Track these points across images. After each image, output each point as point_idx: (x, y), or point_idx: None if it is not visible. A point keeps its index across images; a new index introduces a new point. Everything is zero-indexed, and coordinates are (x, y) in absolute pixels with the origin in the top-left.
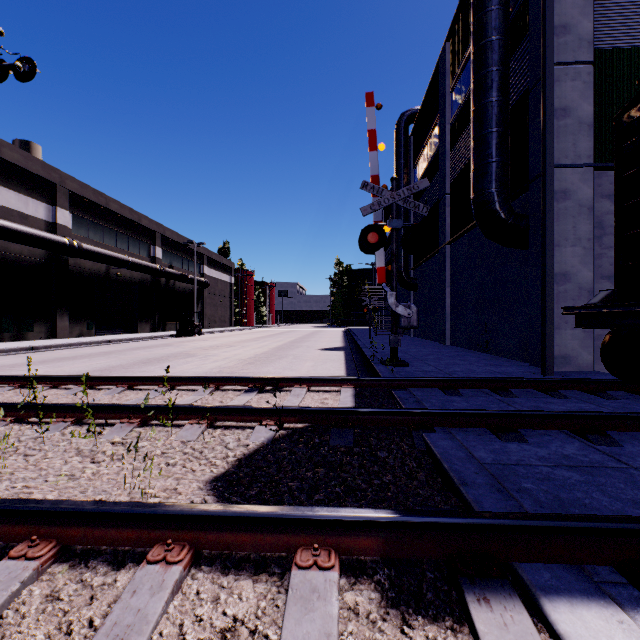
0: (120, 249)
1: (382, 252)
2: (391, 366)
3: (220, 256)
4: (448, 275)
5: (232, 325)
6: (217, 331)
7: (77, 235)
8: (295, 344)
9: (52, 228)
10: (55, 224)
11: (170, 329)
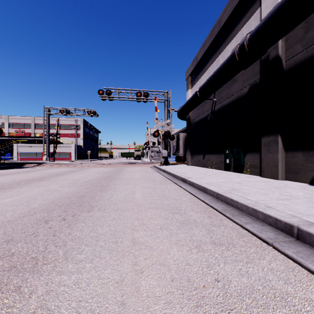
0: None
1: None
2: None
3: None
4: None
5: None
6: None
7: None
8: None
9: None
10: None
11: None
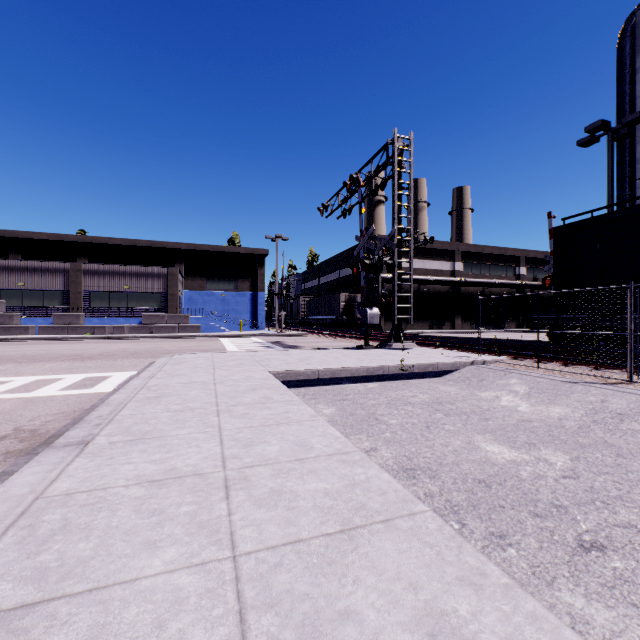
0: (491, 275)
1: None
2: None
3: None
4: None
5: None
6: None
7: (465, 273)
8: None
9: (453, 273)
10: (454, 271)
11: None
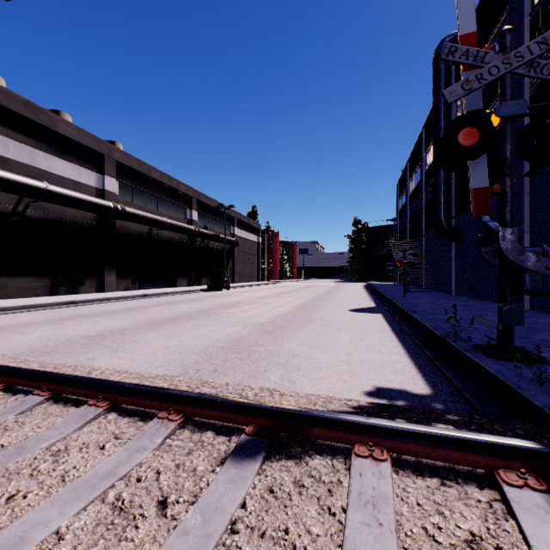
0: (161, 213)
1: (482, 162)
2: (507, 361)
3: (248, 218)
4: (526, 217)
5: (259, 280)
6: (245, 285)
7: (123, 200)
8: (319, 302)
9: (102, 194)
10: (104, 191)
11: (204, 283)
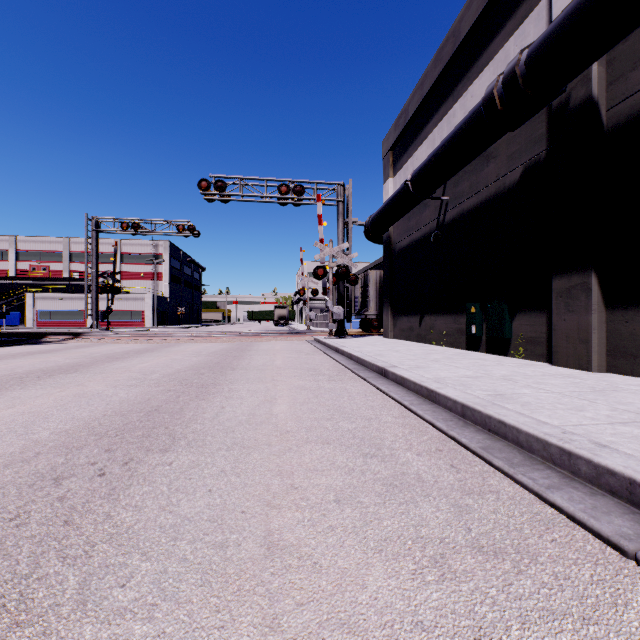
0: None
1: None
2: None
3: None
4: None
5: None
6: None
7: None
8: None
9: None
10: None
11: None
